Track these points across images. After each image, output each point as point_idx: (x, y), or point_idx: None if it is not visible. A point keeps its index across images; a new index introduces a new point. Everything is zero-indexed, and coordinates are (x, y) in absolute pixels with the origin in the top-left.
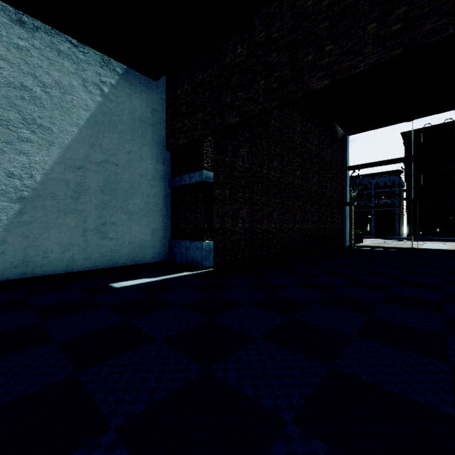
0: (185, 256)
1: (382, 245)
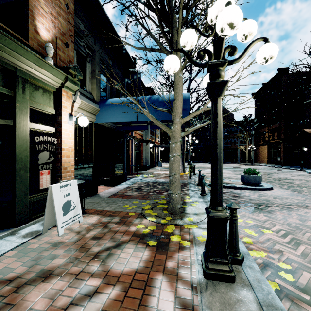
0: None
1: None
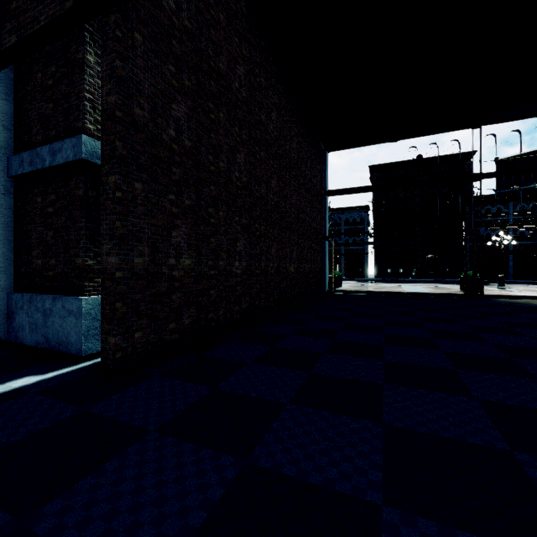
0: (41, 330)
1: (364, 289)
